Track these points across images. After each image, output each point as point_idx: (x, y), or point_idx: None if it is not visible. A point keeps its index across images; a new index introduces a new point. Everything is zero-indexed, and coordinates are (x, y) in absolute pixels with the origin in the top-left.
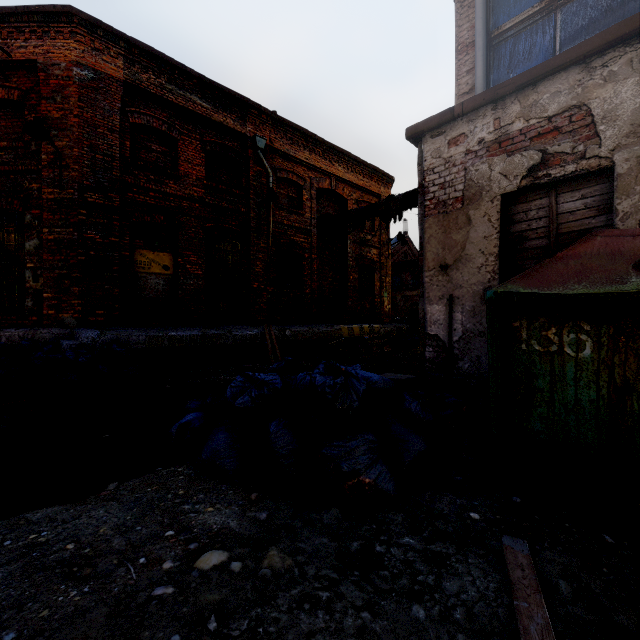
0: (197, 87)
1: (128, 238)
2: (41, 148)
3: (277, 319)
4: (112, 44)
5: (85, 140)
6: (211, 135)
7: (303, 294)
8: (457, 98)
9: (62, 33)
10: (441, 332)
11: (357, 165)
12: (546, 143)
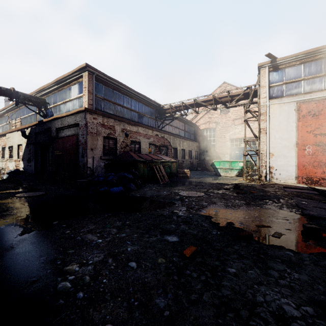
0: None
1: None
2: None
3: None
4: None
5: None
6: None
7: None
8: (88, 104)
9: None
10: (91, 166)
11: None
12: (110, 130)
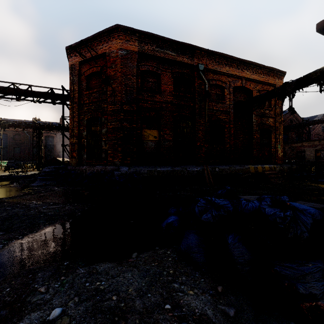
0: (169, 46)
1: (139, 124)
2: (107, 89)
3: (210, 162)
4: (133, 36)
5: (123, 82)
6: (176, 68)
7: (225, 148)
8: None
9: (114, 37)
10: None
11: (259, 69)
12: None
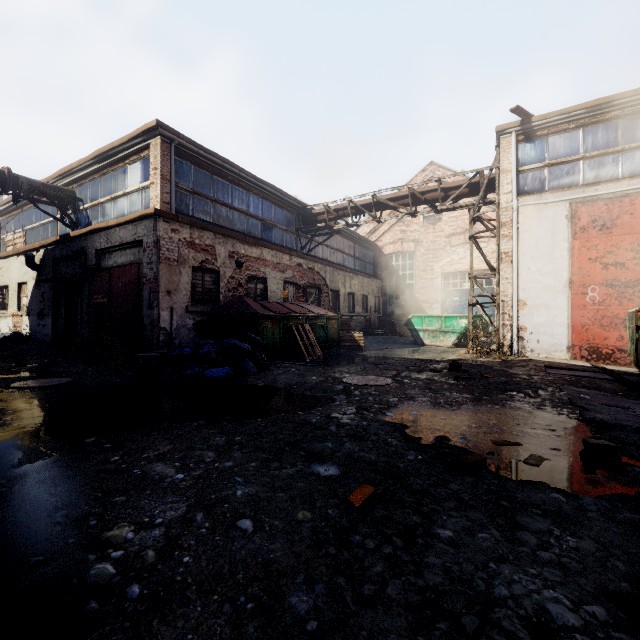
0: None
1: None
2: None
3: None
4: None
5: None
6: None
7: None
8: (162, 202)
9: None
10: (167, 326)
11: None
12: (205, 254)
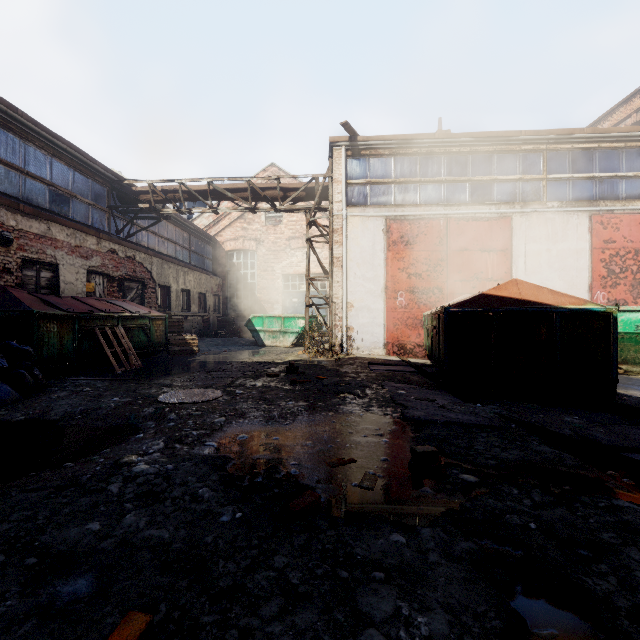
0: None
1: None
2: None
3: None
4: None
5: None
6: None
7: None
8: None
9: None
10: None
11: None
12: None
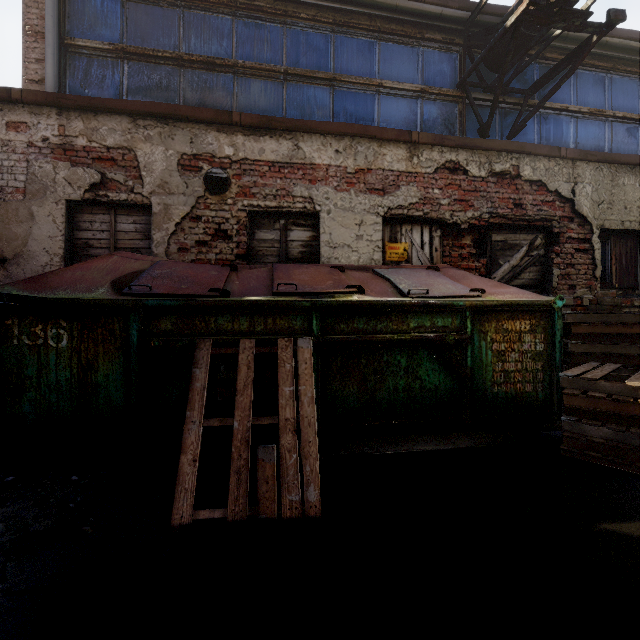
0: None
1: None
2: None
3: None
4: None
5: None
6: None
7: None
8: (25, 81)
9: None
10: None
11: None
12: (106, 168)
